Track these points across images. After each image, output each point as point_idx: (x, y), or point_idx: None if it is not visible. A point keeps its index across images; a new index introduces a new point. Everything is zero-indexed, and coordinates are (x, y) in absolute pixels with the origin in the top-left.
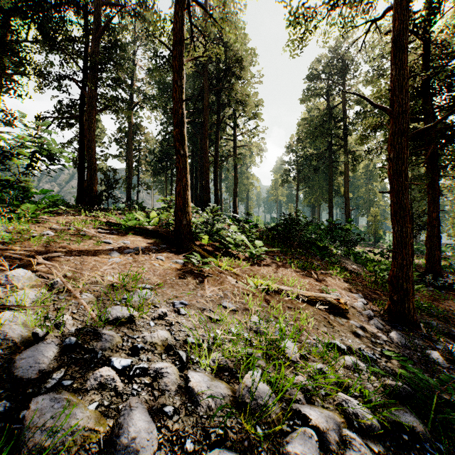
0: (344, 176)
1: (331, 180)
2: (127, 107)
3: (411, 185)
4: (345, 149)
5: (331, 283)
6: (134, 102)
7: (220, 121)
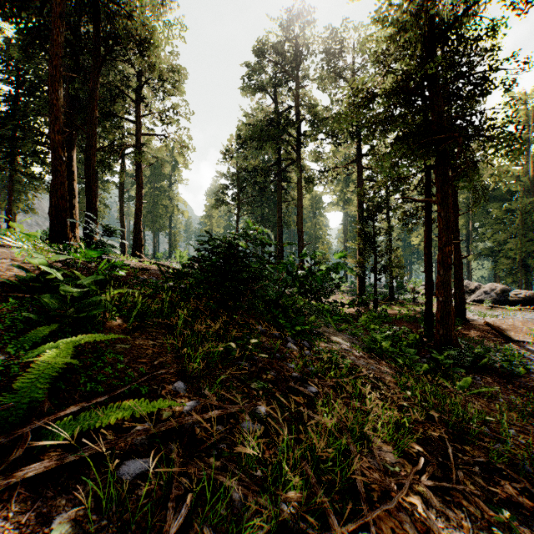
0: (297, 200)
1: (281, 204)
2: None
3: (375, 216)
4: (298, 165)
5: None
6: None
7: (98, 69)
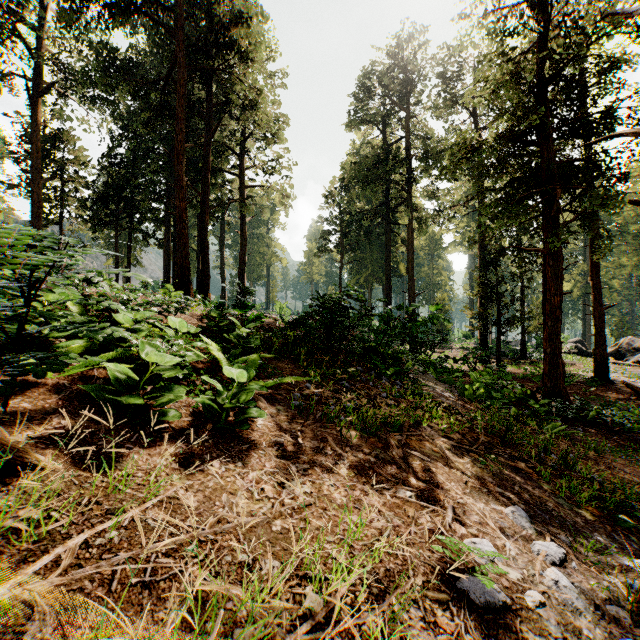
0: (407, 245)
1: (389, 250)
2: (28, 89)
3: (498, 260)
4: (409, 205)
5: (441, 472)
6: (47, 83)
7: (211, 133)
